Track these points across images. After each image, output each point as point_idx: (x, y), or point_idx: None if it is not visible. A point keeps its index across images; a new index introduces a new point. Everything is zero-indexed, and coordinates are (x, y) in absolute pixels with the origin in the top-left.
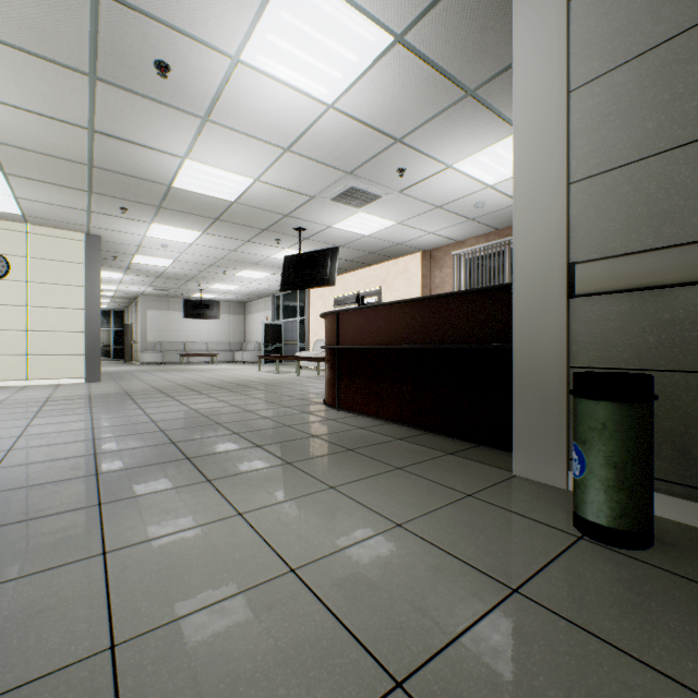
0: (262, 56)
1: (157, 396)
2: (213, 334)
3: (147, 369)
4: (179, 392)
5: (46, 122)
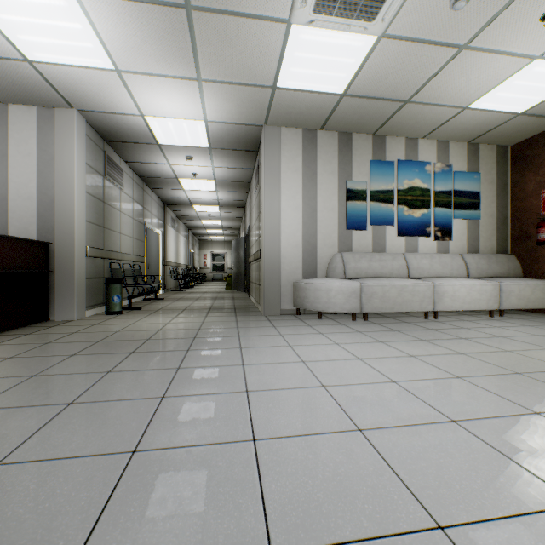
0: (64, 5)
1: None
2: None
3: None
4: None
5: None
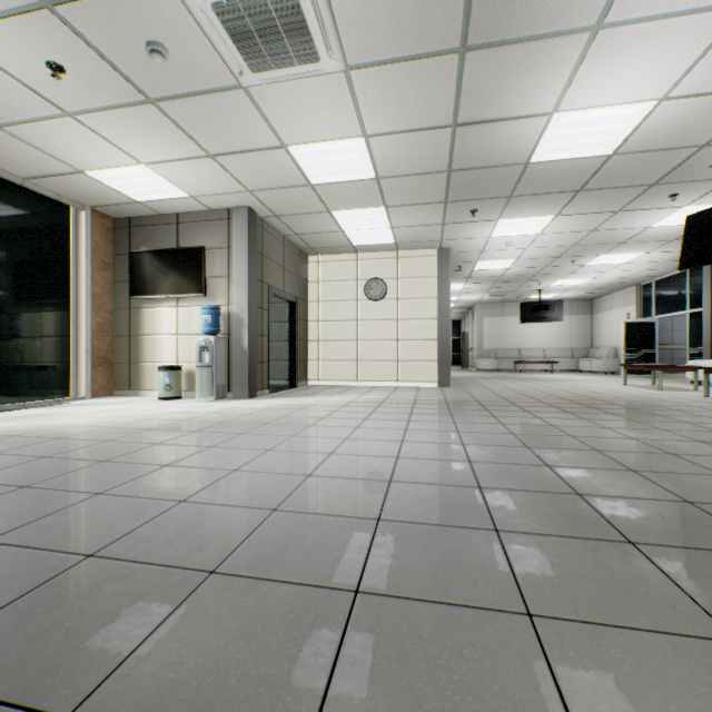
0: None
1: (511, 409)
2: (550, 339)
3: (484, 375)
4: (533, 406)
5: (416, 138)
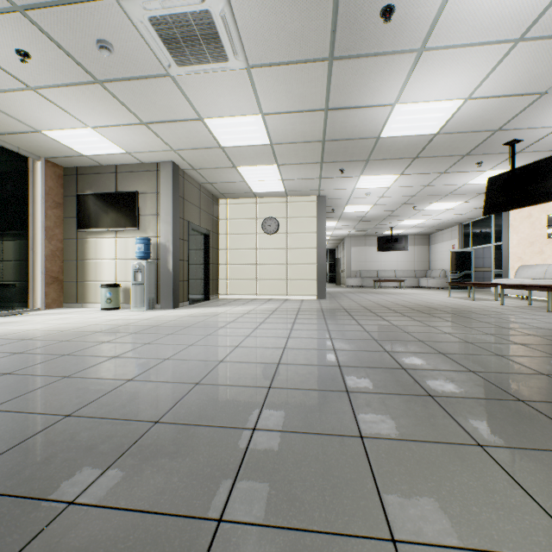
0: None
1: (367, 314)
2: (399, 263)
3: (351, 290)
4: (383, 312)
5: (299, 117)
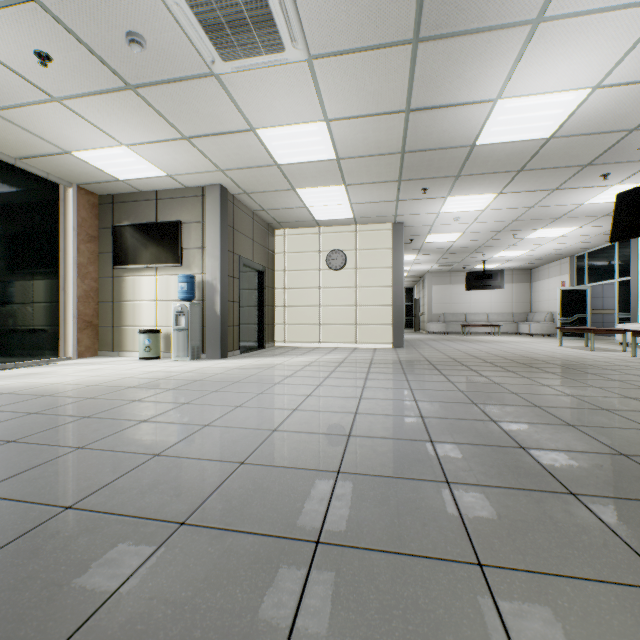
0: None
1: (459, 368)
2: (493, 304)
3: (434, 338)
4: (479, 365)
5: (373, 122)
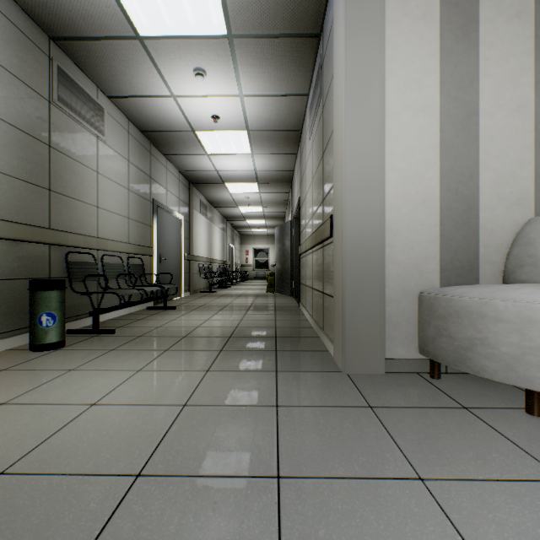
0: None
1: None
2: None
3: None
4: None
5: None
